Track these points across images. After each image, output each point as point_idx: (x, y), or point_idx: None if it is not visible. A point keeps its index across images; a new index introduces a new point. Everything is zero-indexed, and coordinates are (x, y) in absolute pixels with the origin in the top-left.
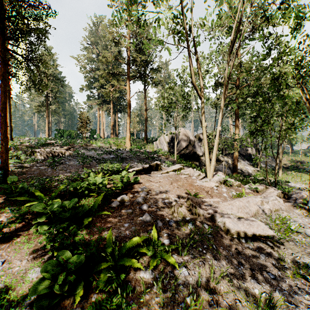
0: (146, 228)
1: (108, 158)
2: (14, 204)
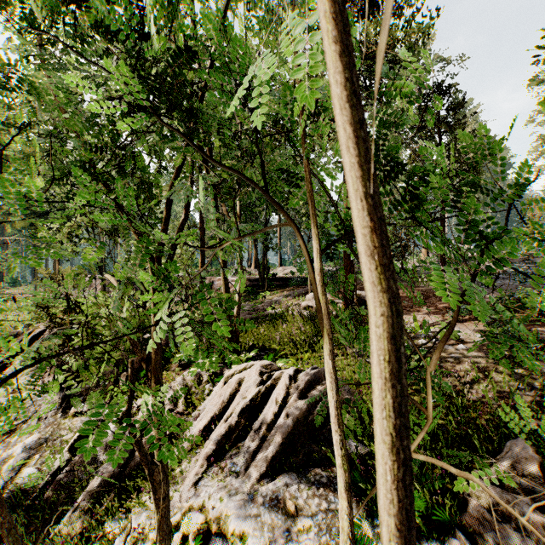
0: None
1: None
2: None
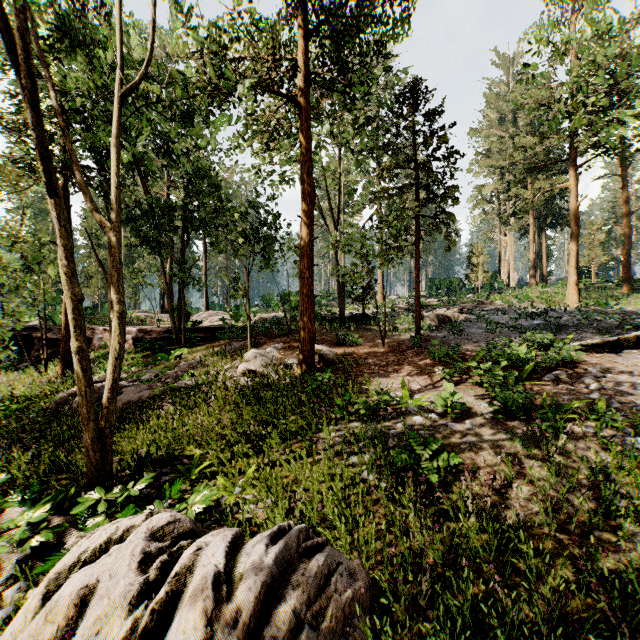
0: (593, 404)
1: (529, 326)
2: (439, 364)
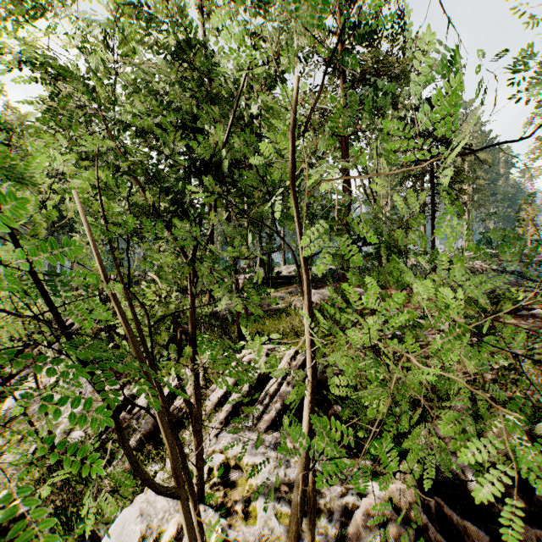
0: None
1: None
2: None
